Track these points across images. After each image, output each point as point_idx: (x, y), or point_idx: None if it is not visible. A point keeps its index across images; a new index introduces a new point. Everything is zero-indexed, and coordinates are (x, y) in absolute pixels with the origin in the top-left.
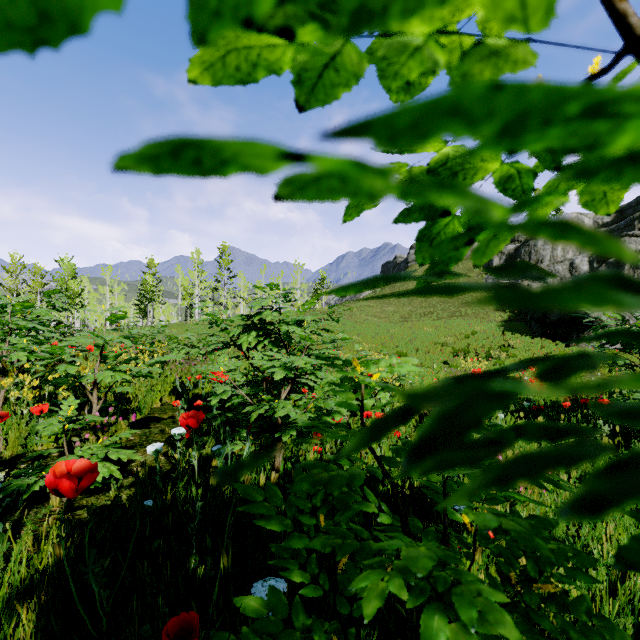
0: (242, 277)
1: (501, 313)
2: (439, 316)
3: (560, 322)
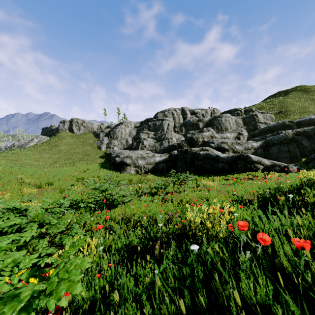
0: None
1: (101, 159)
2: (74, 160)
3: (119, 164)
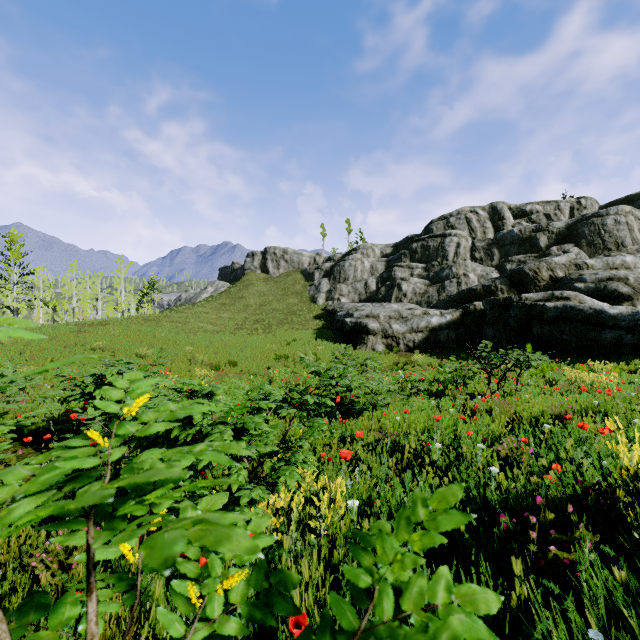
0: (41, 273)
1: (318, 321)
2: (270, 323)
3: (351, 331)
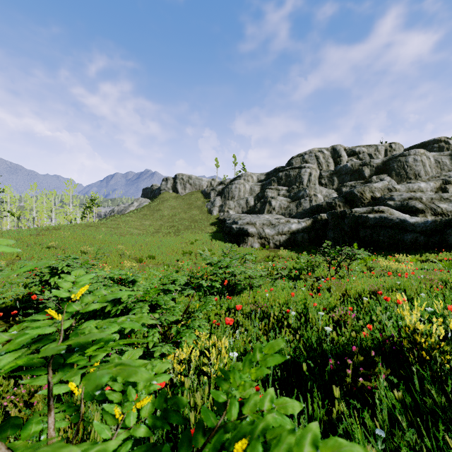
0: (9, 191)
1: (213, 227)
2: (179, 228)
3: (236, 234)
